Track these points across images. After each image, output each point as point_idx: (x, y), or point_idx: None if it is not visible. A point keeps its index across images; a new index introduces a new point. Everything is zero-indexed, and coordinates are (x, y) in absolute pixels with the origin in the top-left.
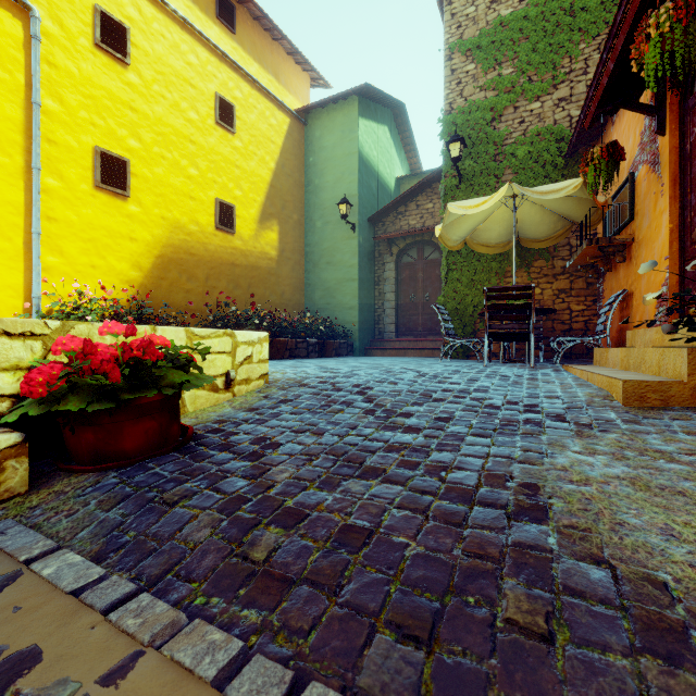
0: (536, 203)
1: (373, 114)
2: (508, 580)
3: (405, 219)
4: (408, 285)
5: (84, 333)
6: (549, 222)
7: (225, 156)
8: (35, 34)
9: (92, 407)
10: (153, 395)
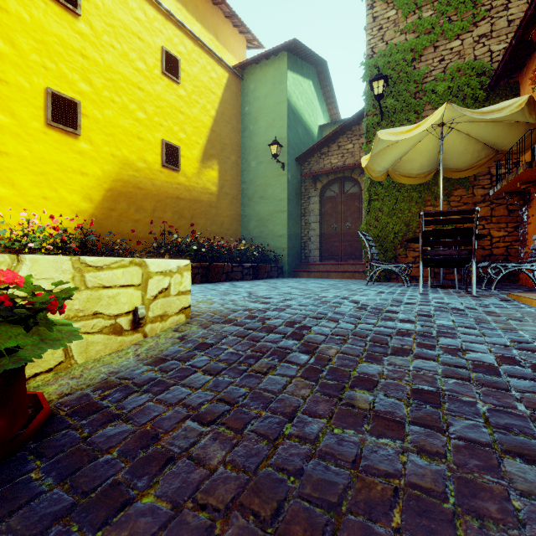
0: (462, 132)
1: (300, 69)
2: None
3: (327, 158)
4: (330, 216)
5: None
6: (473, 151)
7: (171, 102)
8: None
9: None
10: None
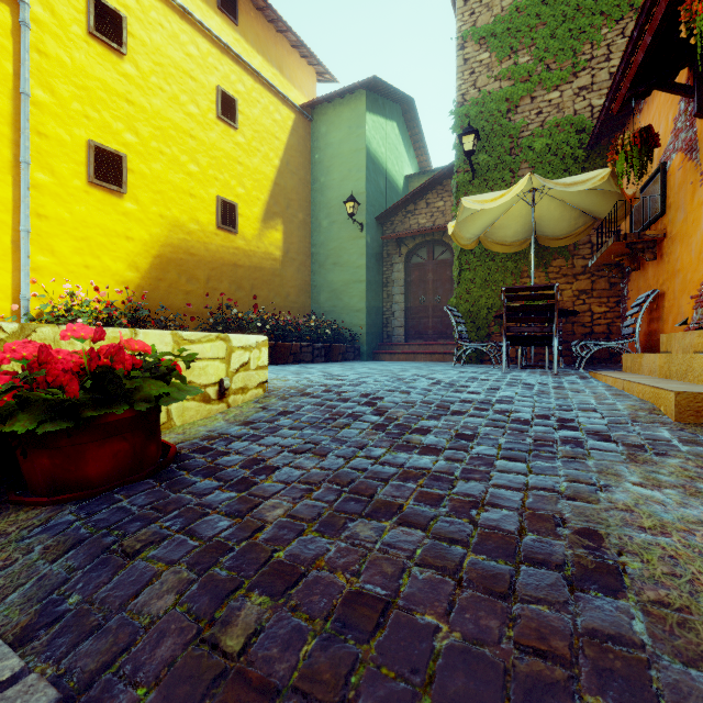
0: (556, 198)
1: (381, 109)
2: (591, 701)
3: (414, 217)
4: (417, 286)
5: (48, 337)
6: (570, 218)
7: (227, 152)
8: (24, 20)
9: (44, 427)
10: (123, 411)
